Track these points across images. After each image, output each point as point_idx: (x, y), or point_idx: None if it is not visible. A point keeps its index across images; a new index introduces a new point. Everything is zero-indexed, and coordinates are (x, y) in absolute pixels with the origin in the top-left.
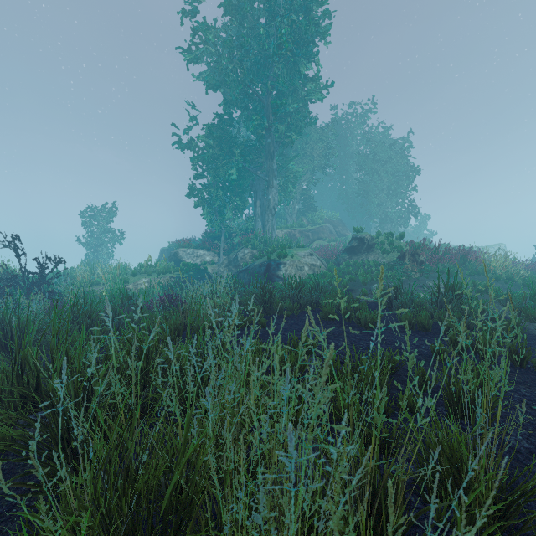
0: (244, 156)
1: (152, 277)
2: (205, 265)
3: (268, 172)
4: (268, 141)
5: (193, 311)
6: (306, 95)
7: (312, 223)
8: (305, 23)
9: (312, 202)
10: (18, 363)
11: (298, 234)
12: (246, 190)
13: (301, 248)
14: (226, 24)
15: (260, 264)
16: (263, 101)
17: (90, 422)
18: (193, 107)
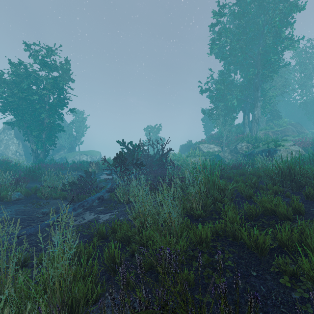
0: (241, 92)
1: (196, 158)
2: (215, 152)
3: (254, 99)
4: (255, 81)
5: (264, 169)
6: (284, 49)
7: (278, 126)
8: (289, 8)
9: (278, 113)
10: (281, 171)
11: (271, 133)
12: (238, 110)
13: (285, 141)
14: (236, 24)
15: (261, 150)
16: (254, 59)
17: None
18: (211, 71)
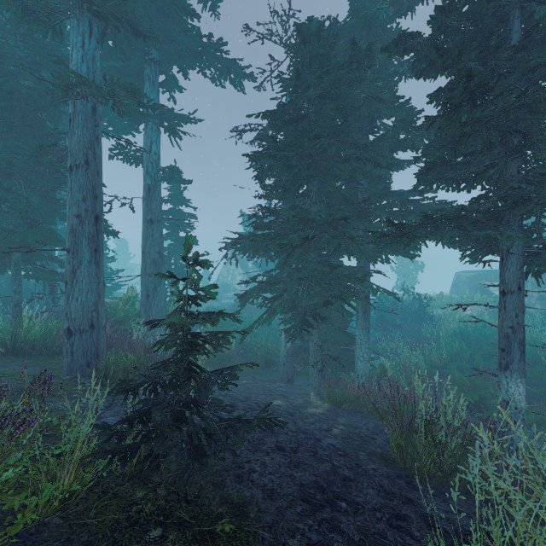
0: None
1: (473, 307)
2: None
3: None
4: None
5: (535, 339)
6: None
7: None
8: None
9: None
10: None
11: None
12: None
13: None
14: None
15: None
16: None
17: (540, 358)
18: None
